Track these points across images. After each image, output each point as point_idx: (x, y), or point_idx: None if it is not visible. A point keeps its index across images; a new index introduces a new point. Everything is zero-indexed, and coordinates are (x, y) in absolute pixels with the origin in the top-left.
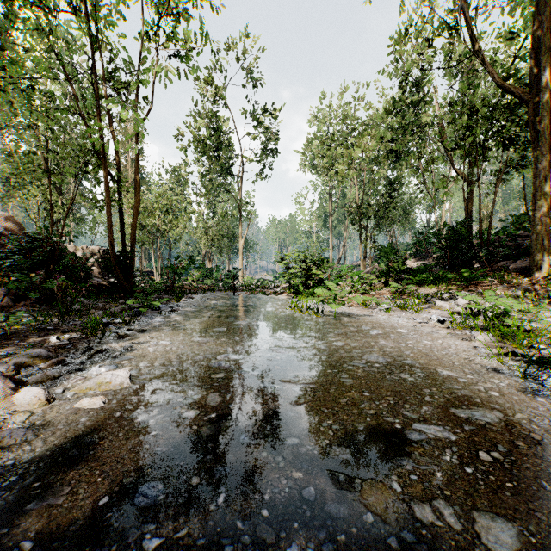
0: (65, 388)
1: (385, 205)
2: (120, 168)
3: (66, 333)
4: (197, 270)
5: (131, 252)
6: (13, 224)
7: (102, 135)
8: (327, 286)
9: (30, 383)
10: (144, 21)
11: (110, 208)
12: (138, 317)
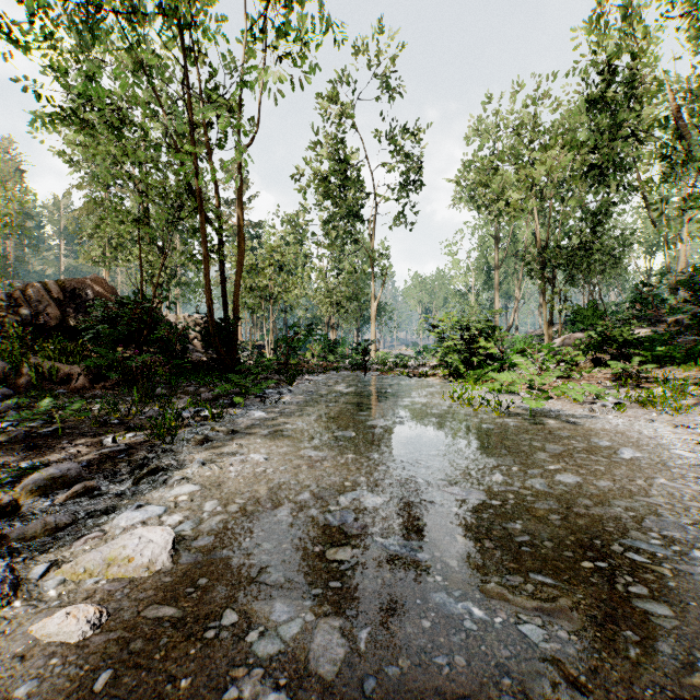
0: (53, 562)
1: (584, 246)
2: (221, 213)
3: (131, 431)
4: (318, 343)
5: (233, 320)
6: (104, 288)
7: (197, 169)
8: (500, 365)
9: (14, 538)
10: (249, 19)
11: (208, 263)
12: (233, 407)
